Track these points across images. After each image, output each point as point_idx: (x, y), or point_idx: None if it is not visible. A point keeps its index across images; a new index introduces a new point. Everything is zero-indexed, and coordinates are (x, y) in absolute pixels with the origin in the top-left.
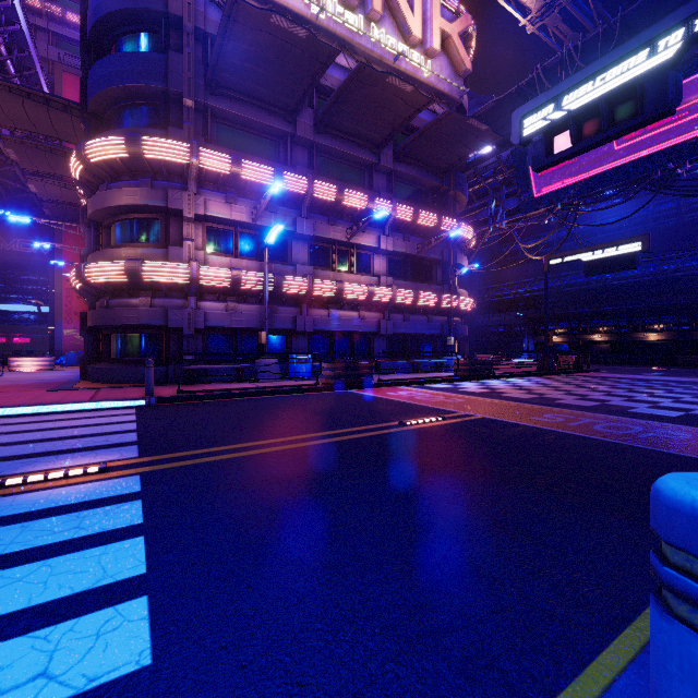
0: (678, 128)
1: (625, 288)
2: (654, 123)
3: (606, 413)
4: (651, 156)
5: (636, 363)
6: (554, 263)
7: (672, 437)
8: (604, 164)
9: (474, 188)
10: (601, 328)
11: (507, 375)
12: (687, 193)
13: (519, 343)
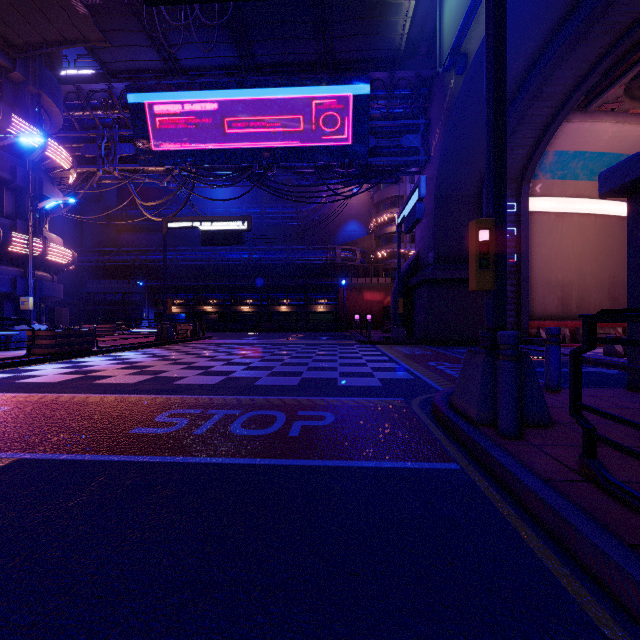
0: (271, 134)
1: (229, 269)
2: (256, 122)
3: (238, 394)
4: (253, 150)
5: (237, 330)
6: (174, 226)
7: (322, 424)
8: (218, 142)
9: (78, 113)
10: (212, 301)
11: (118, 348)
12: (266, 205)
13: (140, 312)
